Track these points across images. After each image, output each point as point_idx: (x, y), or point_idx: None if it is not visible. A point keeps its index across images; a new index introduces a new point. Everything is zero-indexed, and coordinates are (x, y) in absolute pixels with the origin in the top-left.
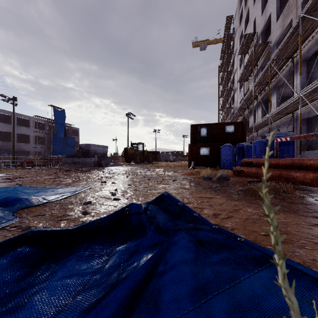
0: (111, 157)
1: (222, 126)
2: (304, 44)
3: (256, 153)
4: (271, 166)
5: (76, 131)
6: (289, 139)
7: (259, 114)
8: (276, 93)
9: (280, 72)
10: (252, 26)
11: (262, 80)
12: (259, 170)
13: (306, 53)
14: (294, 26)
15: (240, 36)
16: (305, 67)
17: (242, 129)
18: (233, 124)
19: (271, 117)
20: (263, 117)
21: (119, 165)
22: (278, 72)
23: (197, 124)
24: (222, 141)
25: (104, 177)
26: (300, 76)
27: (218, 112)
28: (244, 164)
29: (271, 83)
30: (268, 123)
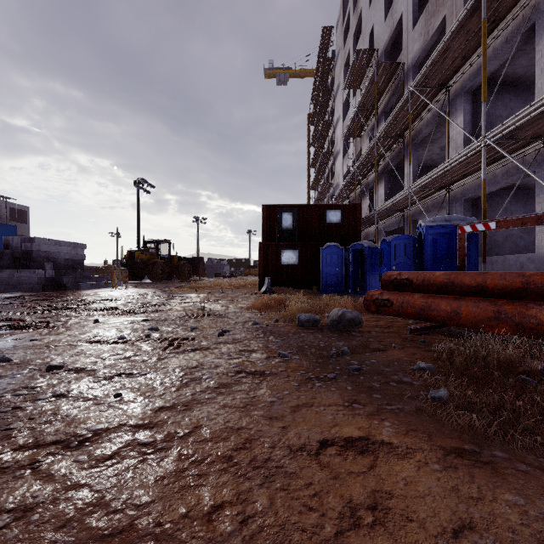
0: (95, 269)
1: (321, 211)
2: (469, 60)
3: (398, 261)
4: (462, 290)
5: (22, 214)
6: (495, 227)
7: (381, 193)
8: (413, 155)
9: (422, 115)
10: (368, 41)
11: (391, 129)
12: (434, 301)
13: (473, 77)
14: (470, 5)
15: (345, 61)
16: (470, 105)
17: (354, 219)
18: (340, 209)
19: (410, 194)
20: (386, 198)
21: (110, 286)
22: (432, 104)
23: (274, 205)
24: (320, 240)
25: (22, 324)
26: (484, 103)
27: (308, 191)
28: (389, 285)
29: (404, 136)
30: (400, 209)
